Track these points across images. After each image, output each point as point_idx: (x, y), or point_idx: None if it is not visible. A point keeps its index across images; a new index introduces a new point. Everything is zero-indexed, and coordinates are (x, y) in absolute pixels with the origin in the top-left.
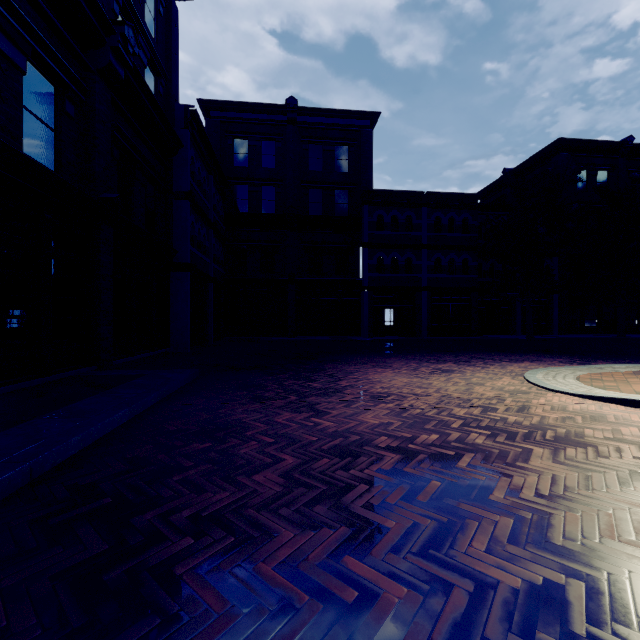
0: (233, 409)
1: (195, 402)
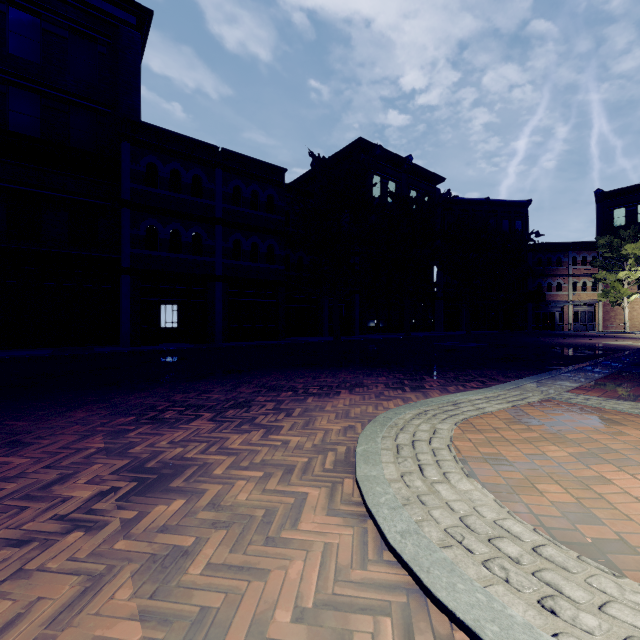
0: None
1: None
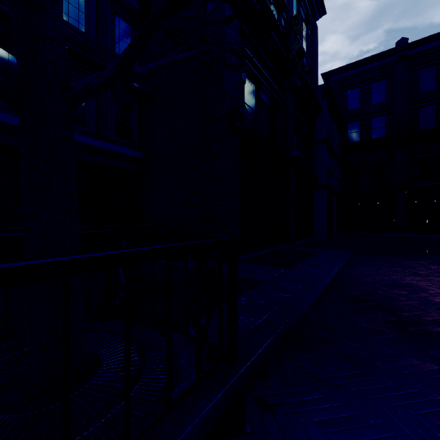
0: (401, 277)
1: (367, 269)
